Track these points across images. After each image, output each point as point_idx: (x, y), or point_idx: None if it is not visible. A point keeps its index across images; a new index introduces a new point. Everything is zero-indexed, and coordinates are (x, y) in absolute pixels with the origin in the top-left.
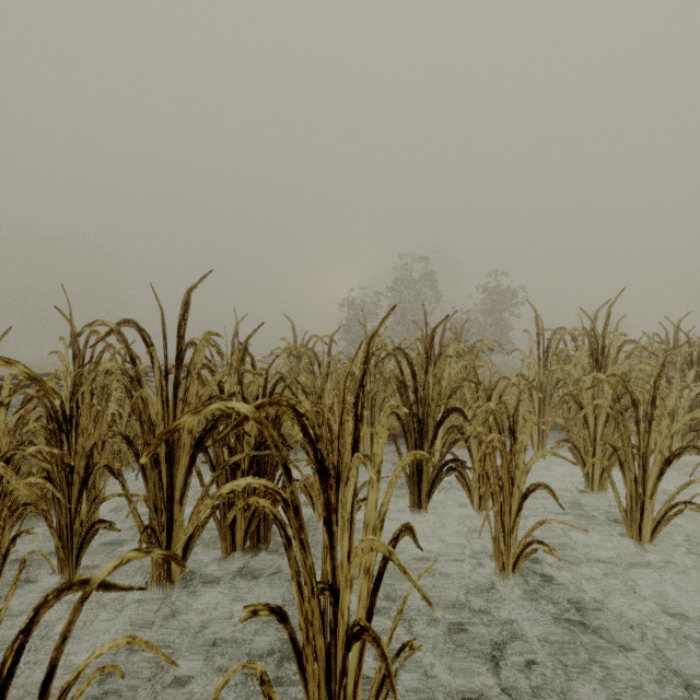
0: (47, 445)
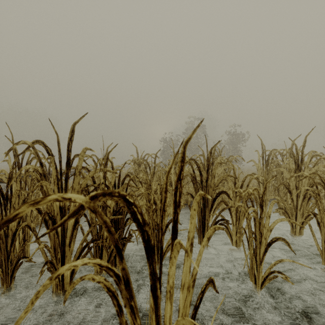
0: None
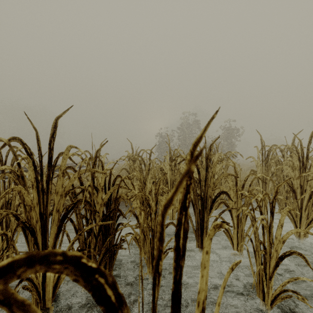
0: None
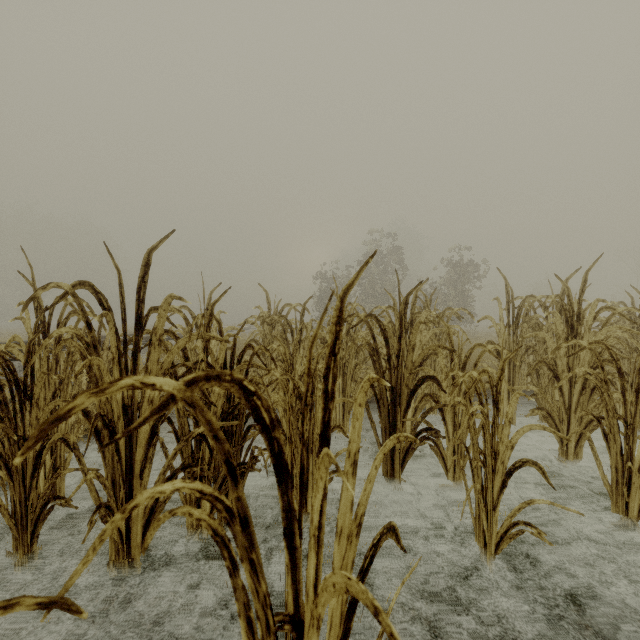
0: None
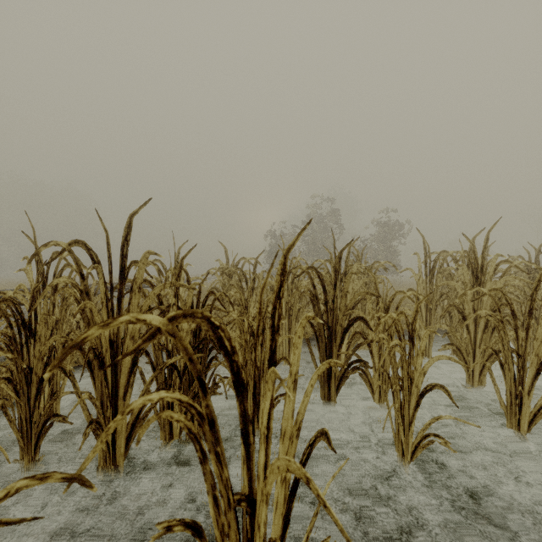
0: (1, 350)
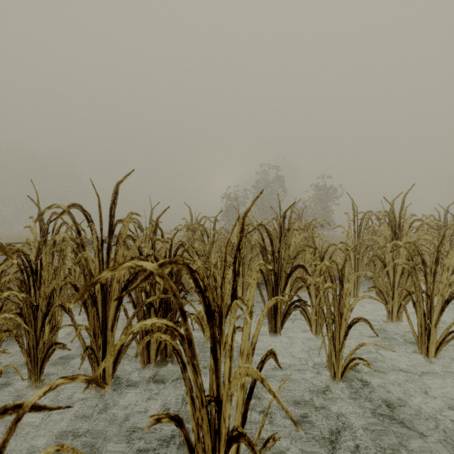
0: (17, 291)
